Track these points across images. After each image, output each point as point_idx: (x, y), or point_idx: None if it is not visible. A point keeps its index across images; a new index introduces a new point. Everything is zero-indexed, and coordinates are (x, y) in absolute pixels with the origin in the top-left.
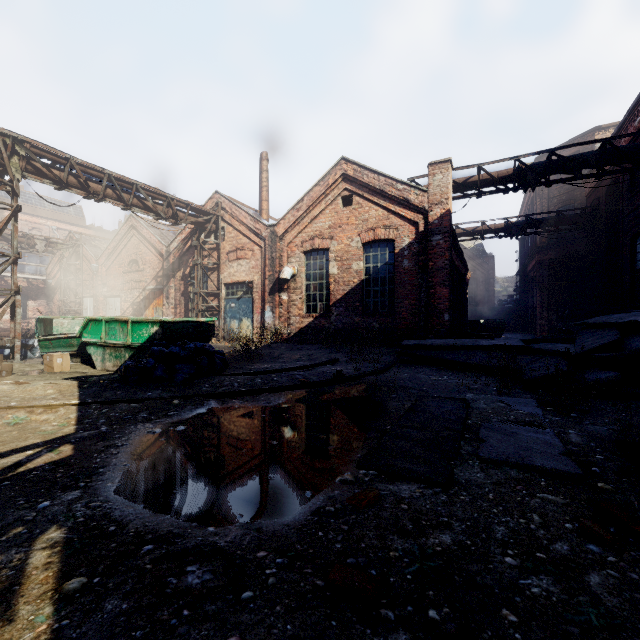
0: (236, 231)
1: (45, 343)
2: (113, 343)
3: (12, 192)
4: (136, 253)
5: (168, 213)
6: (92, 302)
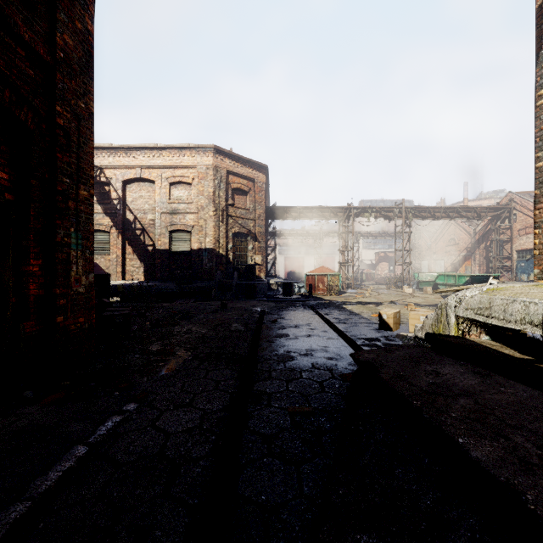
0: (525, 215)
1: (421, 283)
2: (449, 284)
3: (408, 226)
4: (453, 234)
5: (474, 216)
6: (427, 263)
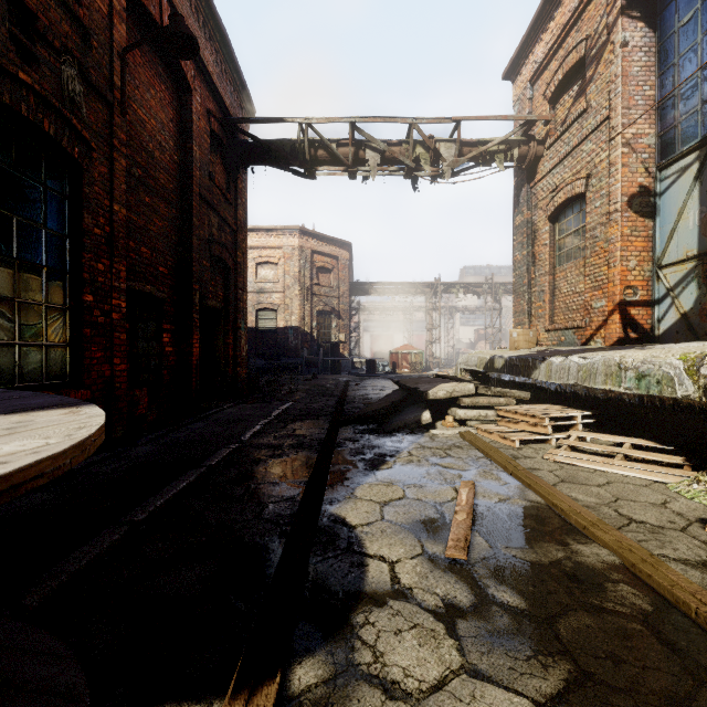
0: None
1: None
2: None
3: (499, 303)
4: None
5: None
6: None
